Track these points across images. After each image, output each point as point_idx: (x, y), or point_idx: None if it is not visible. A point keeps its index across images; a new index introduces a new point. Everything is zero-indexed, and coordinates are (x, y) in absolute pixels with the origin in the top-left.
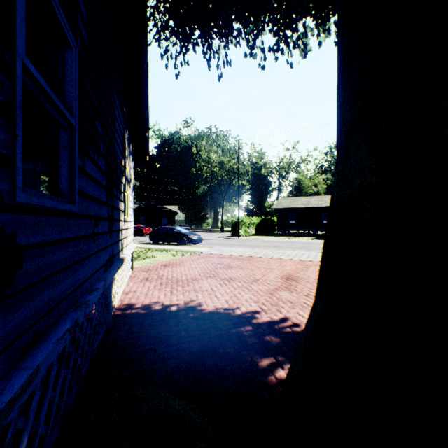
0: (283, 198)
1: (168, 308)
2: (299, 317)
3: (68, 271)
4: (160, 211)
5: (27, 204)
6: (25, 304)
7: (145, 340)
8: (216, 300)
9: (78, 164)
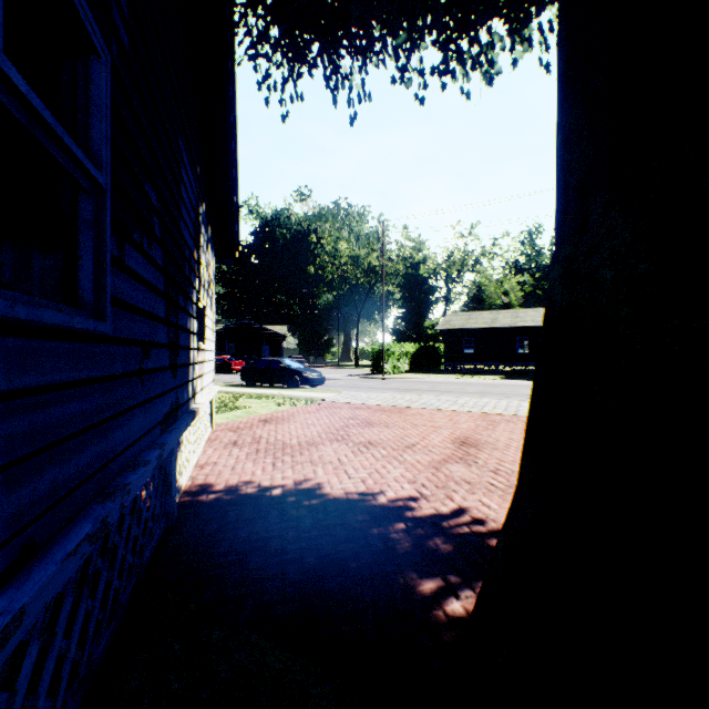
0: (454, 313)
1: (267, 491)
2: (483, 508)
3: (91, 435)
4: (259, 335)
5: (7, 317)
6: (2, 495)
7: (229, 546)
8: (346, 479)
9: (112, 252)
